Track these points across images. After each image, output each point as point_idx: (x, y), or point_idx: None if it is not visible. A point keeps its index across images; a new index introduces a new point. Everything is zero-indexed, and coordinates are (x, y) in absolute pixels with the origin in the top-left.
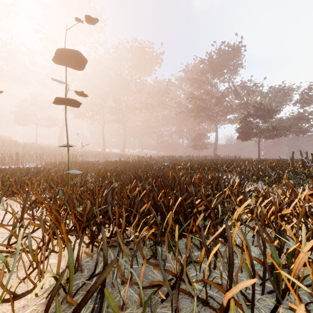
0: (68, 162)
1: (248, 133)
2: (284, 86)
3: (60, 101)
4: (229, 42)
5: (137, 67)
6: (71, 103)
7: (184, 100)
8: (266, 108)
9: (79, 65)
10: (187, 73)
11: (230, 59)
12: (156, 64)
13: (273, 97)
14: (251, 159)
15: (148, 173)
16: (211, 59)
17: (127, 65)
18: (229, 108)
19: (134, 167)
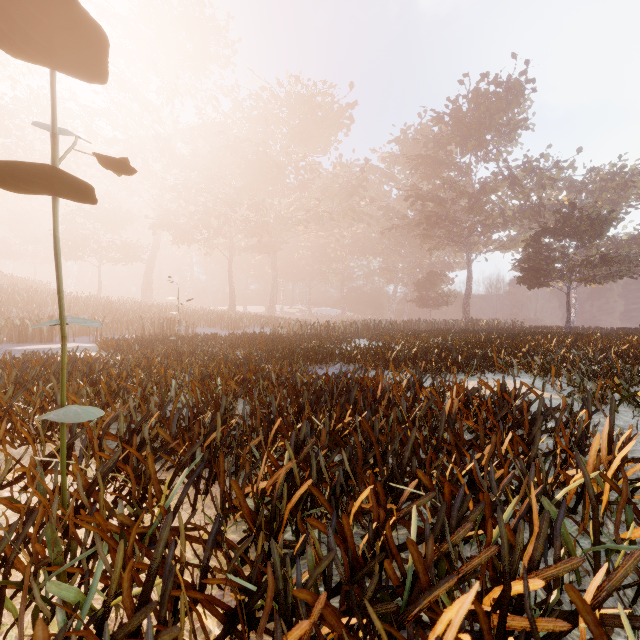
0: (62, 377)
1: (544, 272)
2: (623, 167)
3: (26, 180)
4: (497, 75)
5: (300, 136)
6: (66, 187)
7: (399, 204)
8: (586, 215)
9: (92, 60)
10: (404, 145)
11: (500, 112)
12: (339, 128)
13: (598, 191)
14: (550, 328)
15: (322, 378)
16: (457, 114)
17: (280, 132)
18: (498, 217)
19: (289, 354)
